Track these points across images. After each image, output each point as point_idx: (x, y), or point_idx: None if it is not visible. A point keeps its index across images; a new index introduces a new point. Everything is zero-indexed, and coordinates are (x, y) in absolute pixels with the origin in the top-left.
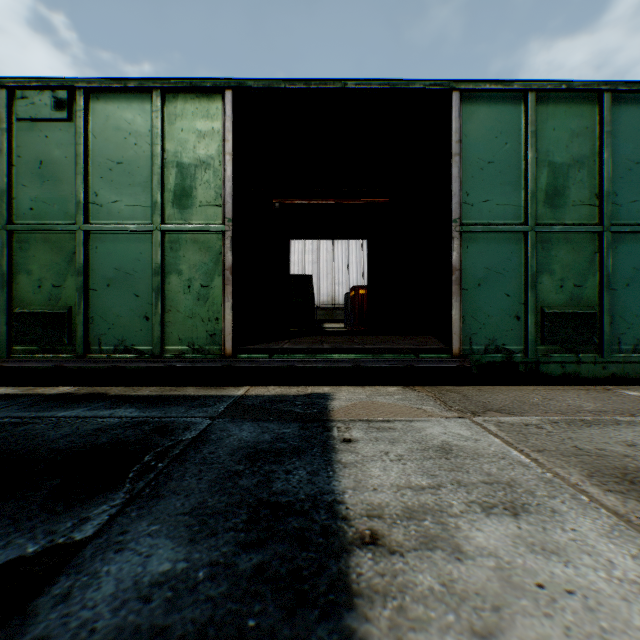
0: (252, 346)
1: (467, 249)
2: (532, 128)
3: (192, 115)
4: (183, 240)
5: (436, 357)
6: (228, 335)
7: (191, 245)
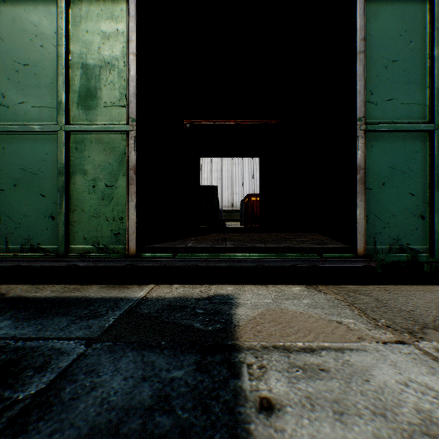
0: (157, 245)
1: (371, 148)
2: (438, 25)
3: (97, 17)
4: (88, 140)
5: (339, 256)
6: (132, 234)
7: (96, 145)
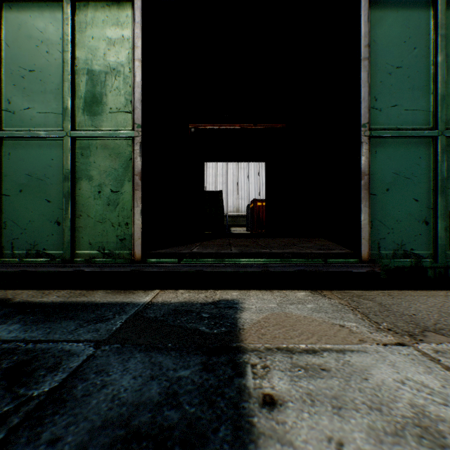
0: (162, 250)
1: (375, 154)
2: (442, 32)
3: (102, 23)
4: (94, 146)
5: (344, 262)
6: (137, 240)
7: (101, 151)
